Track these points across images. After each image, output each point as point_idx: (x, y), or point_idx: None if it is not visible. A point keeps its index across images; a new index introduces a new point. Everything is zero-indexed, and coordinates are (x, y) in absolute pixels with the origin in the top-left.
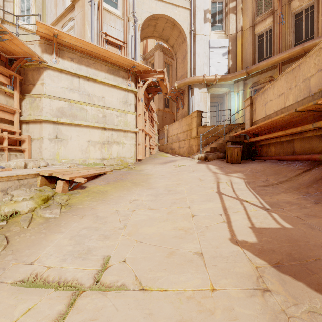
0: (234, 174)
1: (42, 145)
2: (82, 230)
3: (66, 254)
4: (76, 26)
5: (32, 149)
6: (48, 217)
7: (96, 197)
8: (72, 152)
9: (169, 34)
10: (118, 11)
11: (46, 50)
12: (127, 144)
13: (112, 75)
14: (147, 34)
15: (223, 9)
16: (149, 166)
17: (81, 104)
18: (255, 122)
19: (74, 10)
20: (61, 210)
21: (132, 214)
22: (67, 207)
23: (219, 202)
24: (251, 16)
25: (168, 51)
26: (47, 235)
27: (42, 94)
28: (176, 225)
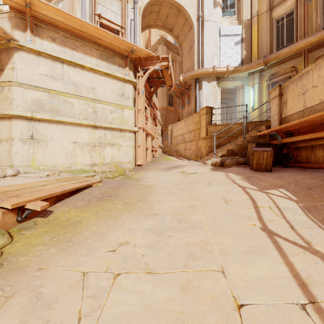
0: (275, 192)
1: (11, 148)
2: None
3: None
4: (64, 6)
5: (0, 153)
6: None
7: (58, 237)
8: (52, 156)
9: (173, 23)
10: None
11: (17, 25)
12: (124, 145)
13: (105, 62)
14: (149, 23)
15: None
16: (151, 174)
17: (65, 96)
18: (287, 117)
19: None
20: None
21: (111, 288)
22: None
23: (279, 259)
24: None
25: (172, 44)
26: None
27: (11, 81)
28: None
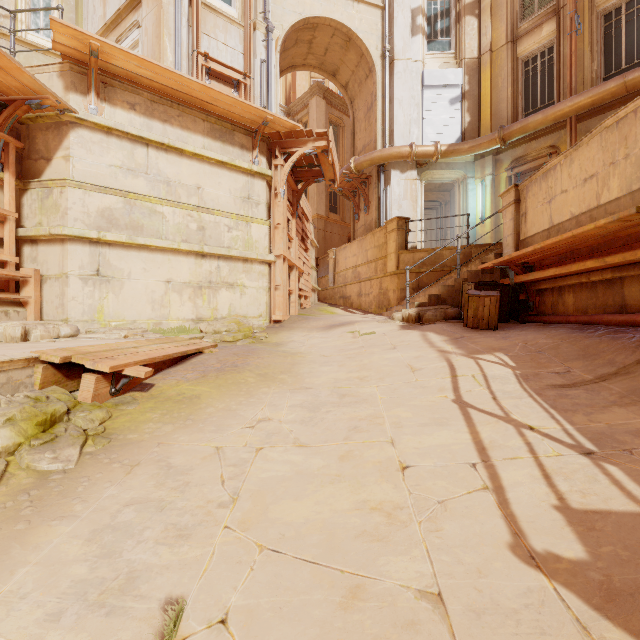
0: (488, 357)
1: (65, 291)
2: (124, 509)
3: (65, 593)
4: (144, 40)
5: (45, 299)
6: (47, 470)
7: (173, 413)
8: (131, 306)
9: (339, 61)
10: (234, 9)
11: (74, 84)
12: (251, 287)
13: (219, 141)
14: (293, 61)
15: (451, 8)
16: (298, 335)
17: (151, 203)
18: (527, 239)
19: (140, 7)
20: (84, 449)
21: (254, 459)
22: (98, 441)
23: (464, 429)
24: (511, 20)
25: (336, 97)
26: (29, 526)
27: (66, 179)
28: (364, 495)
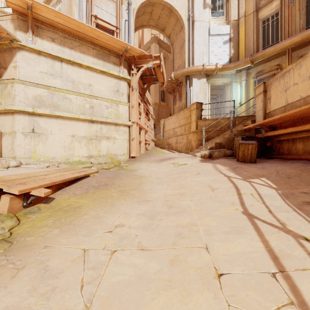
0: (257, 181)
1: (14, 141)
2: None
3: None
4: (63, 8)
5: (3, 146)
6: None
7: (60, 220)
8: (52, 149)
9: (165, 23)
10: None
11: (19, 26)
12: (119, 139)
13: (101, 60)
14: (142, 23)
15: None
16: (144, 165)
17: (63, 93)
18: (271, 112)
19: None
20: None
21: (109, 261)
22: (2, 245)
23: (256, 237)
24: None
25: (164, 43)
26: None
27: (14, 79)
28: (191, 306)
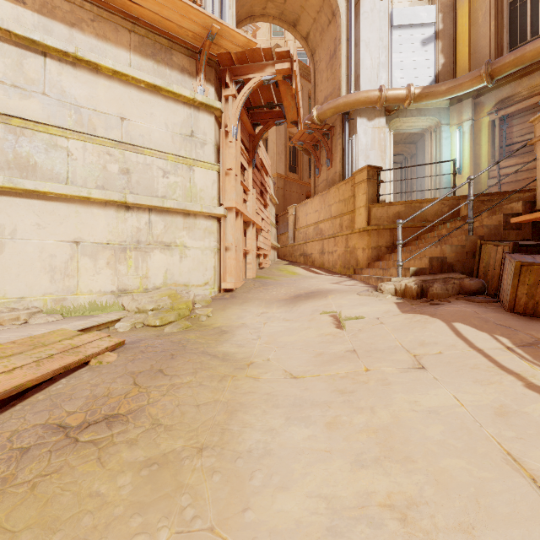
0: None
1: None
2: None
3: None
4: None
5: None
6: None
7: None
8: (17, 276)
9: (299, 9)
10: None
11: None
12: (194, 247)
13: (151, 60)
14: (252, 11)
15: None
16: (252, 314)
17: (49, 134)
18: None
19: None
20: None
21: None
22: None
23: None
24: None
25: None
26: None
27: None
28: None
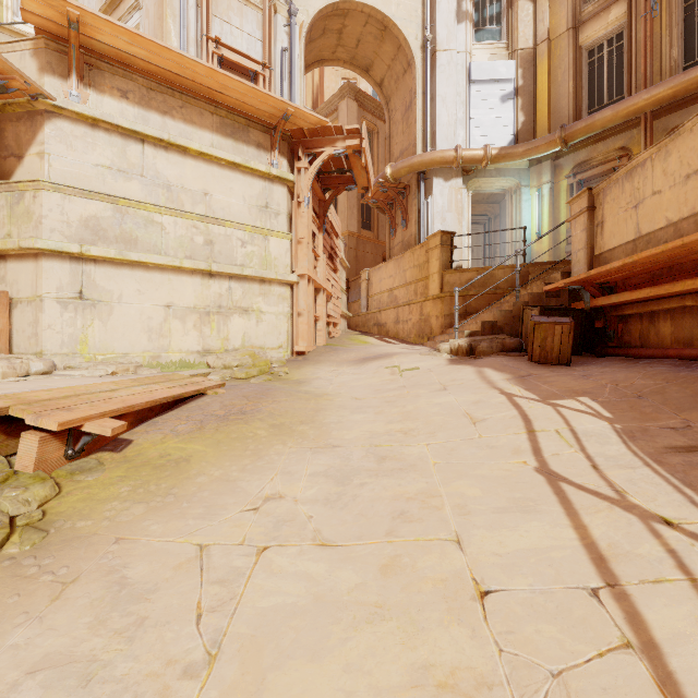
0: (571, 403)
1: (39, 317)
2: (24, 680)
3: None
4: (144, 23)
5: (15, 328)
6: None
7: (148, 487)
8: (122, 335)
9: (372, 54)
10: None
11: (50, 65)
12: (269, 313)
13: (230, 139)
14: (320, 55)
15: None
16: (324, 371)
17: (147, 211)
18: (604, 254)
19: None
20: (1, 552)
21: (253, 569)
22: (27, 537)
23: (563, 520)
24: (572, 3)
25: (369, 99)
26: None
27: (39, 181)
28: (424, 653)
